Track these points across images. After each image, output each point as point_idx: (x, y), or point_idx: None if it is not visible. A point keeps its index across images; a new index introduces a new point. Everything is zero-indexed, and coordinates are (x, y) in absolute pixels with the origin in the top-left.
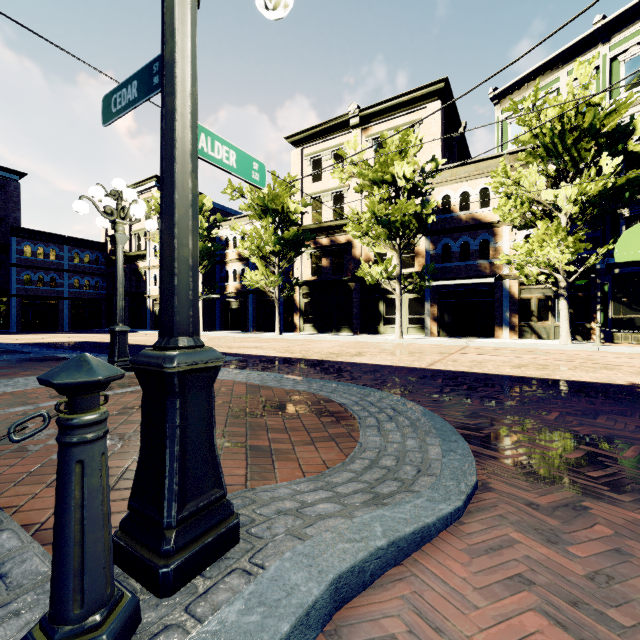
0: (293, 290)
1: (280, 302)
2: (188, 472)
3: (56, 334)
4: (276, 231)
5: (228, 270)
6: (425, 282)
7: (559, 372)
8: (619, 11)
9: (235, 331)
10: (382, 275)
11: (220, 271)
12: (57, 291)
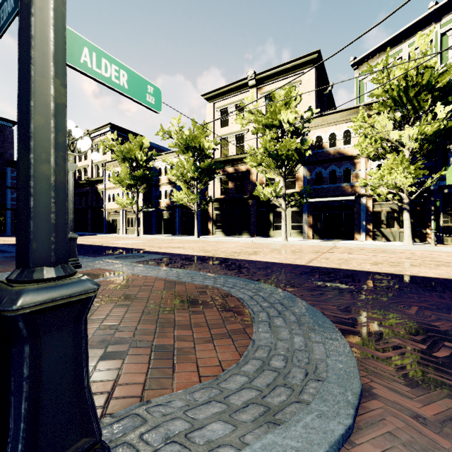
0: (207, 205)
1: (198, 214)
2: (42, 430)
3: None
4: (195, 162)
5: (161, 191)
6: (303, 199)
7: (408, 268)
8: None
9: (166, 234)
10: (272, 194)
11: (155, 191)
12: None
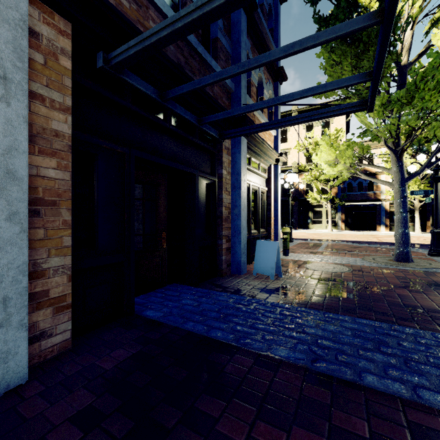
0: None
1: None
2: None
3: None
4: None
5: None
6: (341, 202)
7: None
8: None
9: None
10: (325, 200)
11: None
12: None
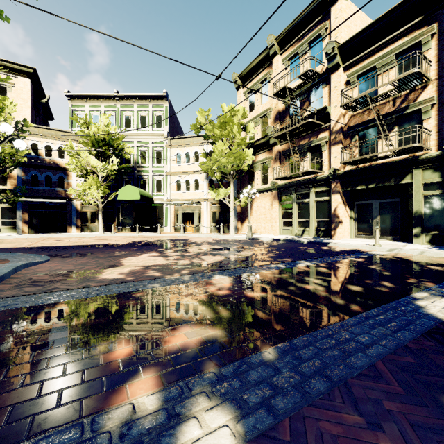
0: None
1: None
2: None
3: None
4: None
5: None
6: (18, 197)
7: (89, 243)
8: (123, 94)
9: None
10: None
11: None
12: None
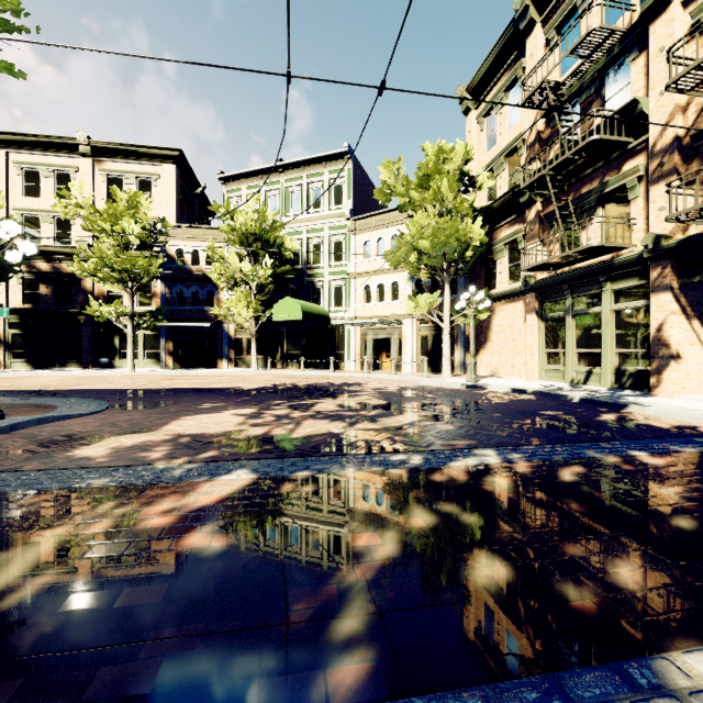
0: None
1: None
2: None
3: None
4: None
5: None
6: (159, 322)
7: (213, 385)
8: (287, 161)
9: None
10: (112, 314)
11: None
12: None
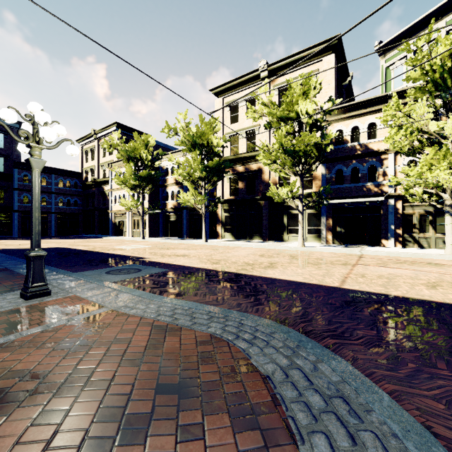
0: (216, 207)
1: (206, 216)
2: None
3: (42, 239)
4: (202, 161)
5: (168, 191)
6: (322, 200)
7: None
8: None
9: (173, 237)
10: (288, 195)
11: (162, 192)
12: (47, 207)
